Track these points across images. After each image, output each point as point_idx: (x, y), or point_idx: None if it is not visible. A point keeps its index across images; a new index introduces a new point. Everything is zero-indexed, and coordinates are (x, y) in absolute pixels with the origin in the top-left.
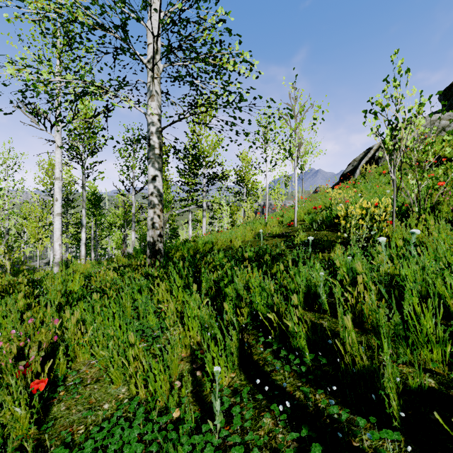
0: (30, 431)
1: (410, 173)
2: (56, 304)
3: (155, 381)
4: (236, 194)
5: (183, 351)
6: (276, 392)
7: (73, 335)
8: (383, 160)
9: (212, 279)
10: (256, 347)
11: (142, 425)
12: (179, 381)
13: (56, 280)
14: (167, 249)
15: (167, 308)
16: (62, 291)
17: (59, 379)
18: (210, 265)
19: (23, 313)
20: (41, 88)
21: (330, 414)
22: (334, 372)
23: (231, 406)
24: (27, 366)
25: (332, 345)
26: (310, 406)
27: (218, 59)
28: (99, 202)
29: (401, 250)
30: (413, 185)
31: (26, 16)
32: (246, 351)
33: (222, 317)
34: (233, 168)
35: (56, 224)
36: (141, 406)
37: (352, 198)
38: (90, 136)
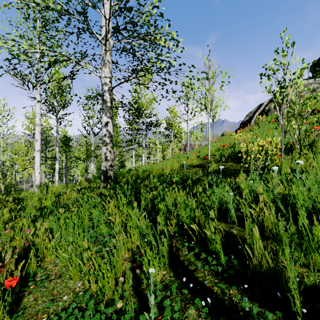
0: (4, 319)
1: (291, 121)
2: (32, 217)
3: (103, 277)
4: (166, 136)
5: (126, 253)
6: (198, 287)
7: (43, 241)
8: (271, 112)
9: (149, 197)
10: (182, 250)
11: (92, 314)
12: (122, 277)
13: (34, 198)
14: (116, 176)
15: (115, 220)
16: (38, 206)
17: (29, 275)
18: (147, 187)
19: (8, 223)
20: (22, 57)
21: (243, 308)
22: (243, 271)
23: (163, 299)
24: (4, 266)
25: (241, 249)
26: (226, 300)
27: (153, 37)
28: (68, 142)
29: (289, 176)
30: (296, 129)
31: (12, 5)
32: (174, 253)
33: (156, 226)
34: (164, 118)
35: (37, 158)
36: (92, 298)
37: (250, 139)
38: (60, 93)
